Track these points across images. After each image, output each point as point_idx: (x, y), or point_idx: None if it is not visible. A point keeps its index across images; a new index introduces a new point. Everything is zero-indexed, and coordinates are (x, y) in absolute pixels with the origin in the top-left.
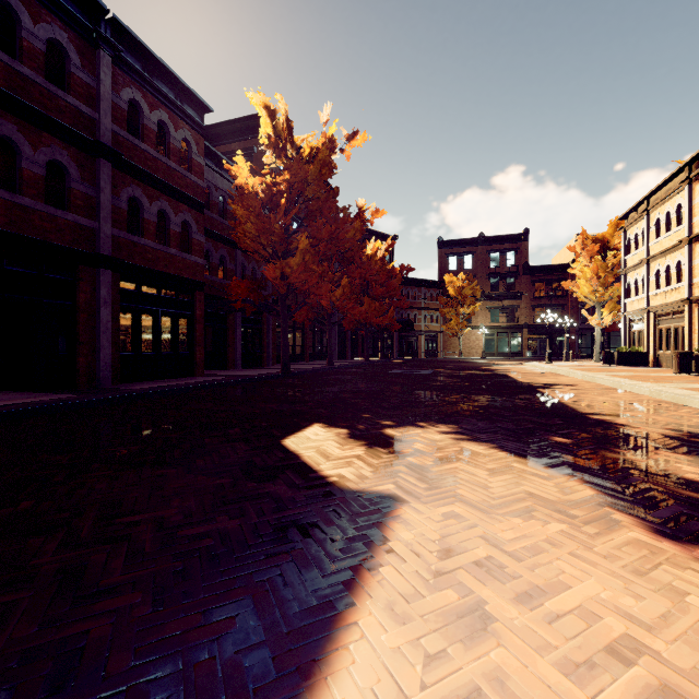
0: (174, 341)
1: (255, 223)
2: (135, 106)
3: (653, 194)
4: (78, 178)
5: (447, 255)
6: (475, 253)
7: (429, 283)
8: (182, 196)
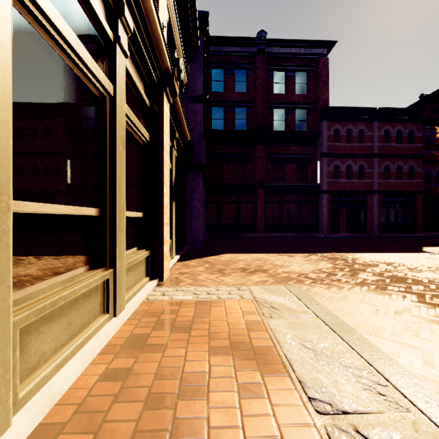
0: (404, 218)
1: None
2: (387, 131)
3: None
4: (367, 167)
5: None
6: None
7: None
8: (408, 155)
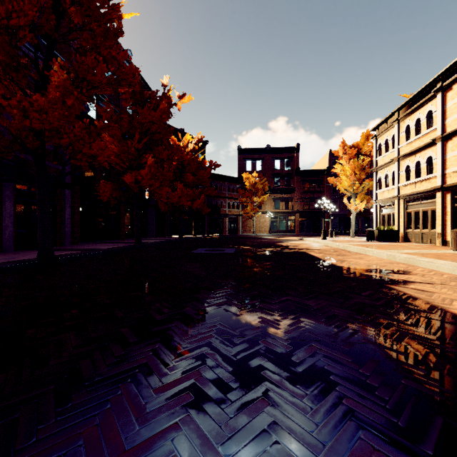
0: None
1: None
2: None
3: (403, 107)
4: None
5: (244, 159)
6: (264, 159)
7: (232, 179)
8: None
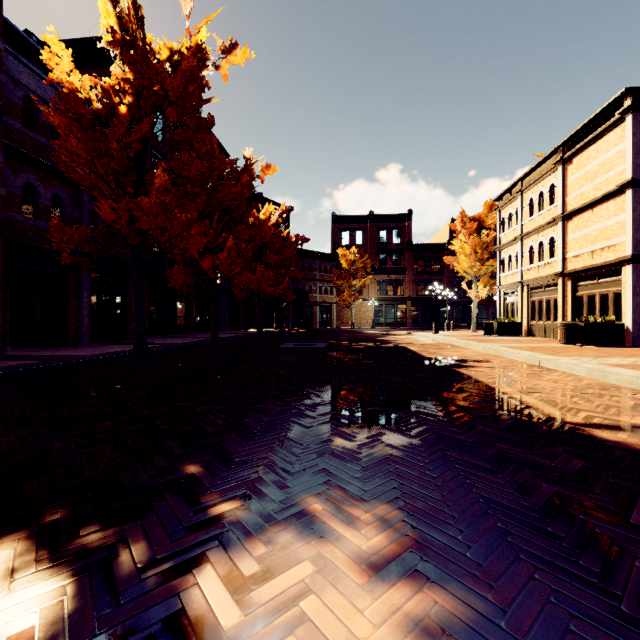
0: None
1: (81, 139)
2: None
3: (527, 176)
4: None
5: (340, 229)
6: (366, 230)
7: (324, 256)
8: None
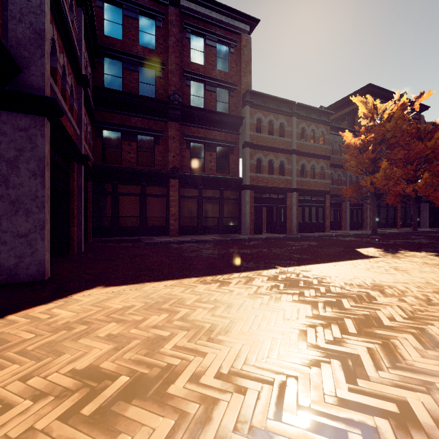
0: (317, 217)
1: (354, 160)
2: (303, 128)
3: None
4: (287, 164)
5: None
6: None
7: None
8: (320, 156)
